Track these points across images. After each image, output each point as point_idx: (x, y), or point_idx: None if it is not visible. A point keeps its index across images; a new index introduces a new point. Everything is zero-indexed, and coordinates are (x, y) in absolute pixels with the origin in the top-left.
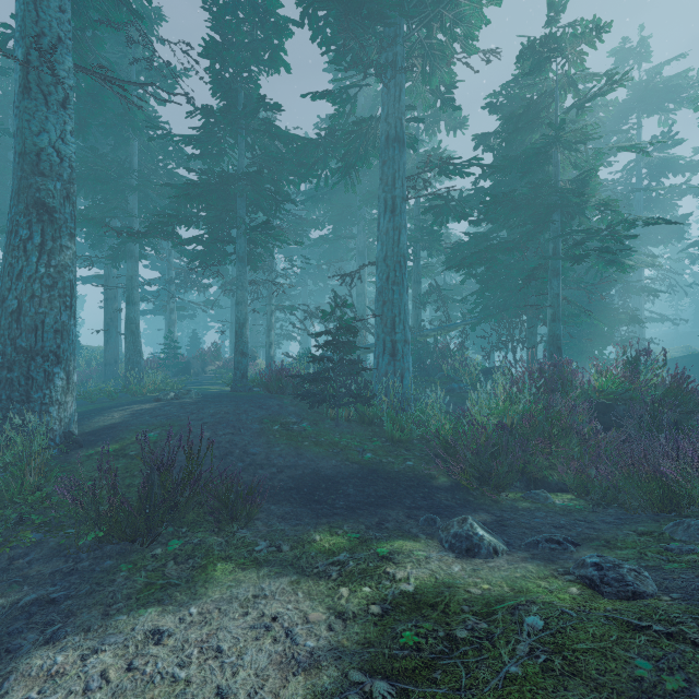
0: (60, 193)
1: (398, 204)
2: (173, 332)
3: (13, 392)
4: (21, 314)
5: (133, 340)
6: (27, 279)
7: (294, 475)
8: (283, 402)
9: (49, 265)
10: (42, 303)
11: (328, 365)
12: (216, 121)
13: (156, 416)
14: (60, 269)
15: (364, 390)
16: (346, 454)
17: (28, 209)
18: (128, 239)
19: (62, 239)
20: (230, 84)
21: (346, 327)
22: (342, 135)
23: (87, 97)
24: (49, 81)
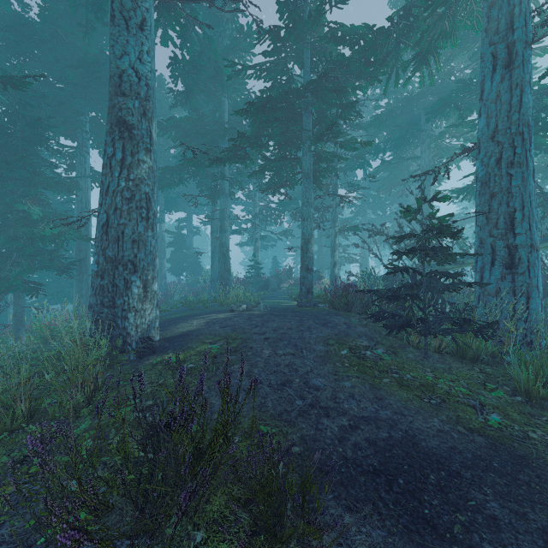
0: (138, 111)
1: (518, 51)
2: (256, 256)
3: (104, 298)
4: (108, 226)
5: (224, 260)
6: (112, 193)
7: (375, 440)
8: (350, 321)
9: (128, 179)
10: (122, 214)
11: (395, 283)
12: (283, 45)
13: (224, 327)
14: (137, 182)
15: (464, 313)
16: (454, 412)
17: (112, 127)
18: (218, 177)
19: (139, 154)
20: (296, 2)
21: (437, 229)
22: (423, 2)
23: (189, 65)
24: (130, 7)
